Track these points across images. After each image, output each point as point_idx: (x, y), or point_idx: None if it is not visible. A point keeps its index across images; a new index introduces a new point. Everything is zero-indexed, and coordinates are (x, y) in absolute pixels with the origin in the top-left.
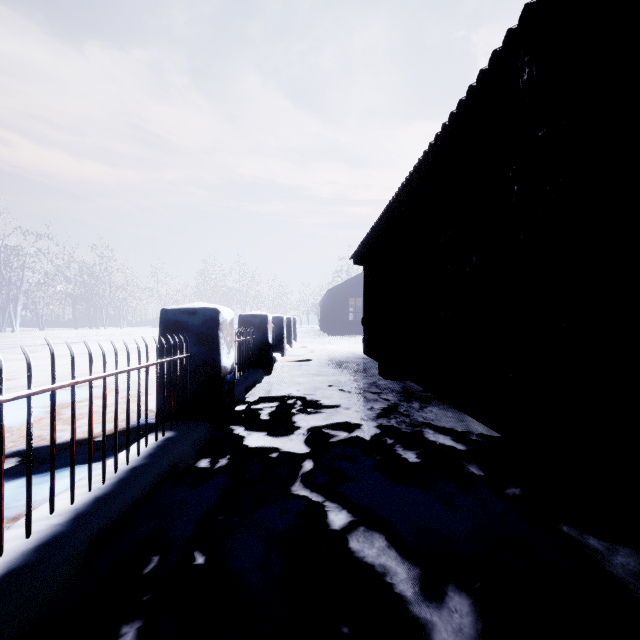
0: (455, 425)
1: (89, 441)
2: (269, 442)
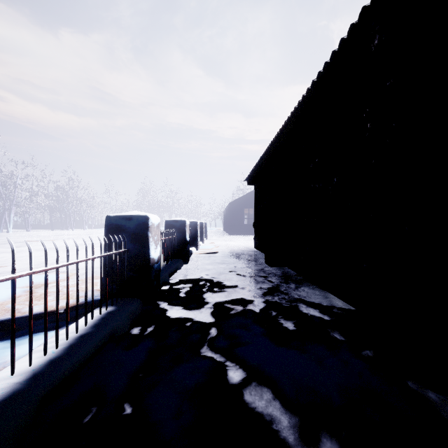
0: (321, 301)
1: (44, 317)
2: (185, 314)
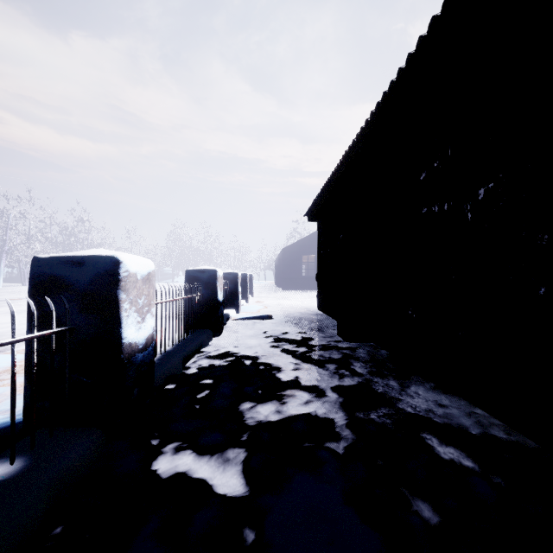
0: (461, 422)
1: None
2: (191, 465)
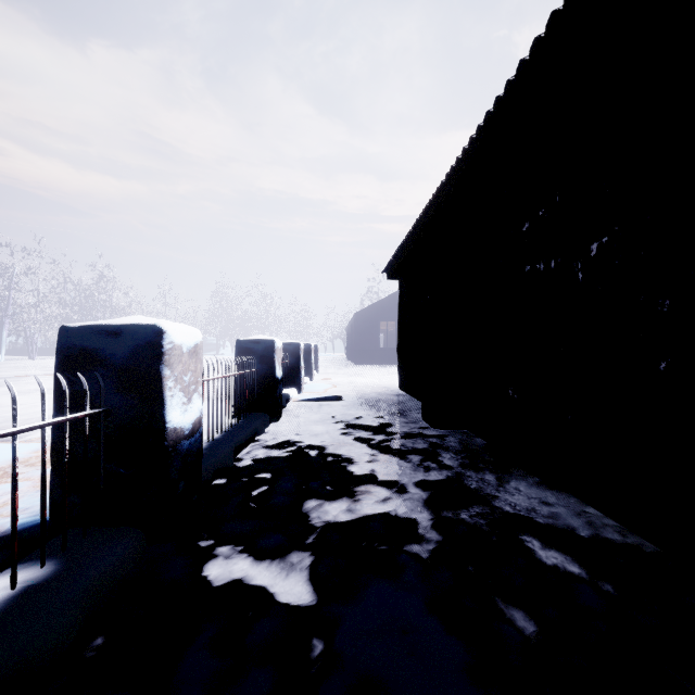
0: (569, 523)
1: None
2: (248, 571)
